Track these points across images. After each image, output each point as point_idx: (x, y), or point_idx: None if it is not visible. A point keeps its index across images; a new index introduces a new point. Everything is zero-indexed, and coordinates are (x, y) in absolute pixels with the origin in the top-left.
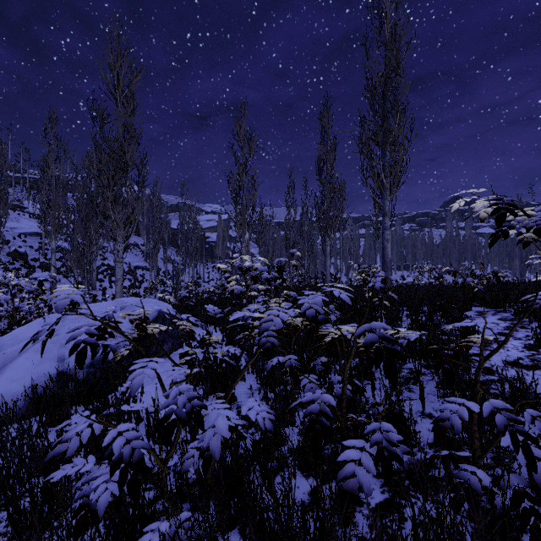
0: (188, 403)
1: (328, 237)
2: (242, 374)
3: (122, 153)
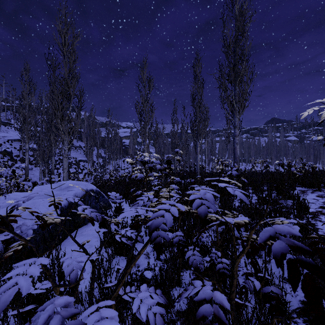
0: None
1: (198, 142)
2: (135, 261)
3: (67, 88)
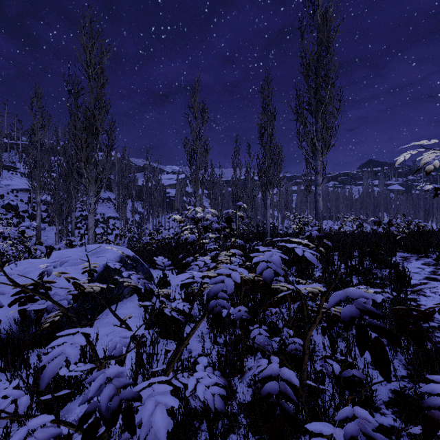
0: (115, 397)
1: (268, 192)
2: (189, 337)
3: (94, 120)
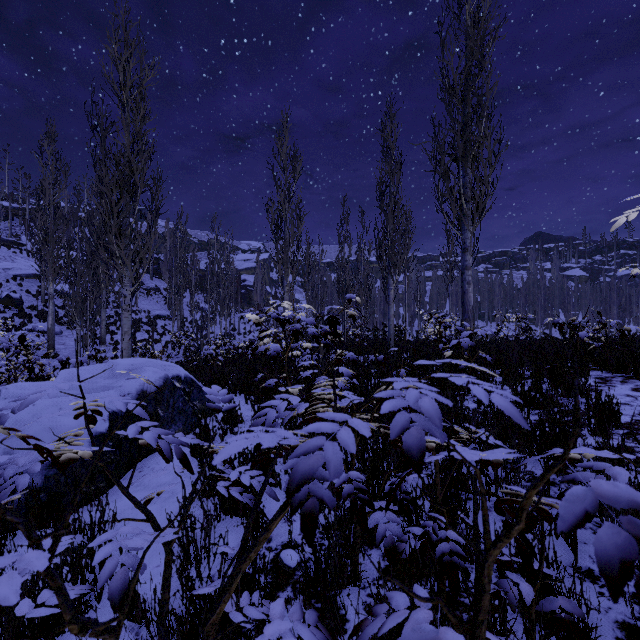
0: None
1: (392, 279)
2: (258, 546)
3: (130, 171)
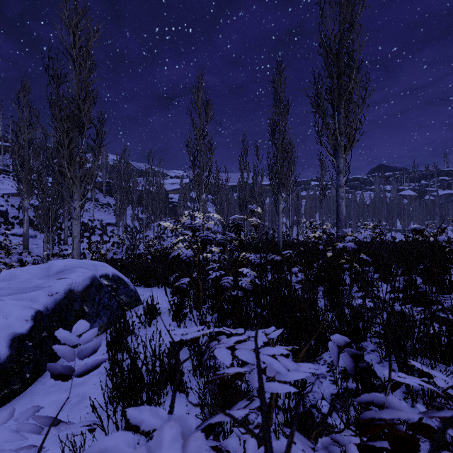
0: None
1: (281, 196)
2: None
3: (79, 111)
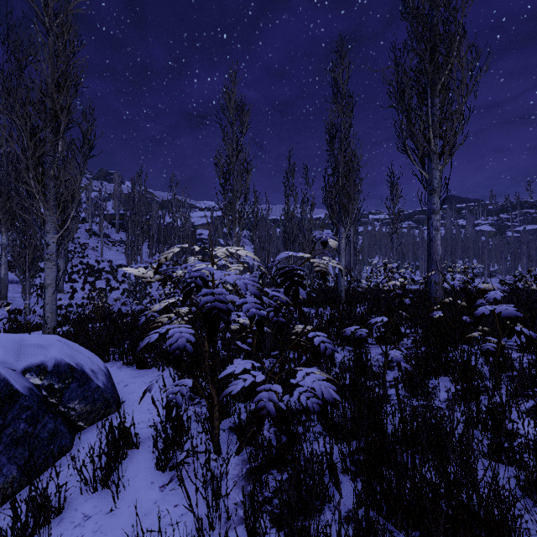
0: None
1: (343, 228)
2: None
3: (53, 103)
